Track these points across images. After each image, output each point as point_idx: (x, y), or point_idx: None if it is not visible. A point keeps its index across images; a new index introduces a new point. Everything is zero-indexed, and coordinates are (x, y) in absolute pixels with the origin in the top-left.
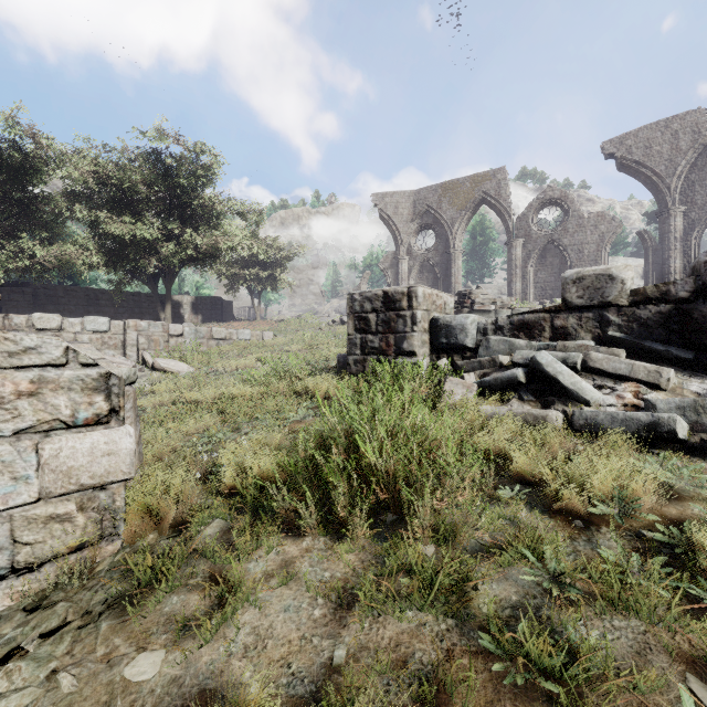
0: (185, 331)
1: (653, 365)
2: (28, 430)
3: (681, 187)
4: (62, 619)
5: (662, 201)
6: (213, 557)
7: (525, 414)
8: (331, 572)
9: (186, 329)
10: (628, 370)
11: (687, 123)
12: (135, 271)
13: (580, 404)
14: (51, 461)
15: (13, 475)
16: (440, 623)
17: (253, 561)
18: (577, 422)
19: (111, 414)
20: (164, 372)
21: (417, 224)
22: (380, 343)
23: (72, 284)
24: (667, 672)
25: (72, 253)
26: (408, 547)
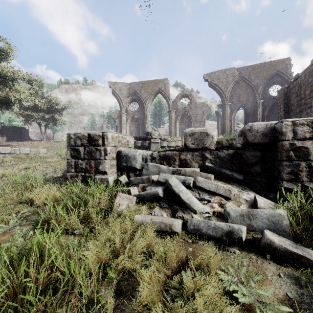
0: None
1: (227, 186)
2: None
3: (229, 96)
4: None
5: (223, 100)
6: None
7: (160, 223)
8: None
9: None
10: (215, 188)
11: (231, 72)
12: None
13: (191, 212)
14: None
15: None
16: None
17: None
18: (189, 227)
19: None
20: None
21: (130, 99)
22: (86, 165)
23: None
24: None
25: None
26: None
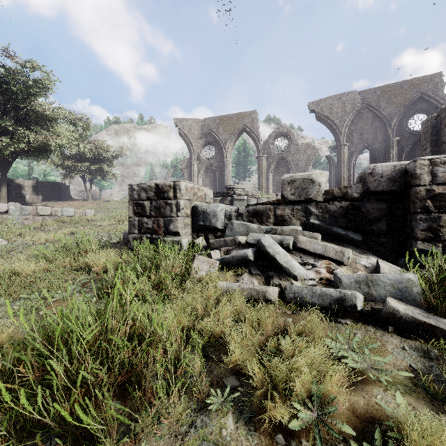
0: (10, 209)
1: (339, 246)
2: None
3: (346, 133)
4: None
5: (338, 140)
6: None
7: (250, 290)
8: None
9: (11, 207)
10: (323, 250)
11: (349, 98)
12: None
13: (291, 279)
14: None
15: None
16: None
17: None
18: (288, 295)
19: None
20: None
21: (203, 141)
22: (153, 224)
23: None
24: None
25: None
26: None
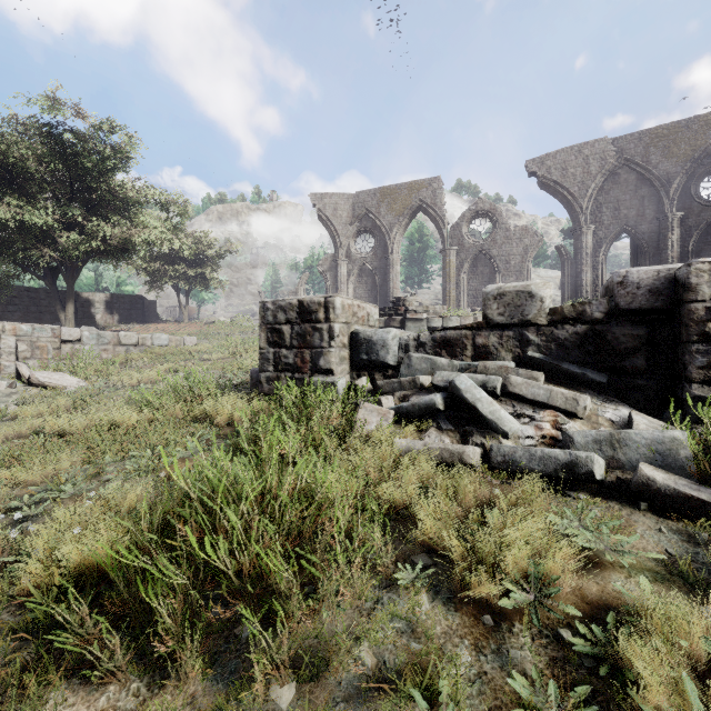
0: (83, 336)
1: (570, 391)
2: None
3: (591, 207)
4: None
5: (576, 219)
6: None
7: (441, 450)
8: None
9: (85, 334)
10: (546, 397)
11: (596, 150)
12: (27, 262)
13: (499, 436)
14: None
15: None
16: None
17: None
18: (495, 458)
19: None
20: (43, 388)
21: (356, 227)
22: (295, 358)
23: None
24: None
25: None
26: None
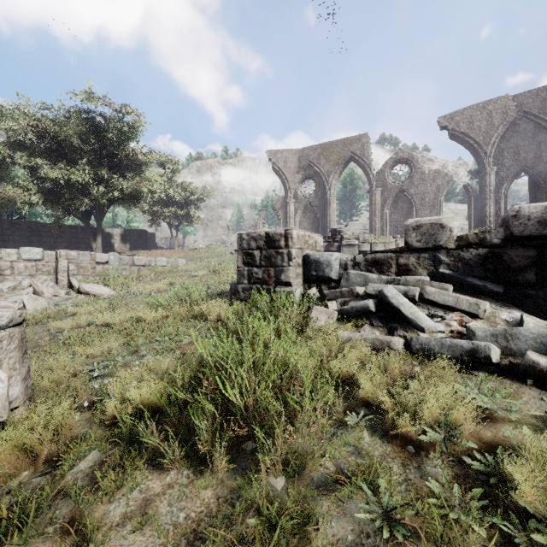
0: (110, 259)
1: (473, 298)
2: None
3: (494, 153)
4: None
5: (481, 163)
6: (76, 499)
7: (373, 339)
8: (187, 512)
9: (111, 258)
10: (454, 302)
11: (498, 105)
12: (71, 208)
13: (417, 331)
14: None
15: None
16: None
17: (116, 501)
18: (414, 346)
19: None
20: (88, 295)
21: (301, 175)
22: (263, 274)
23: (19, 217)
24: None
25: (13, 193)
26: (256, 489)
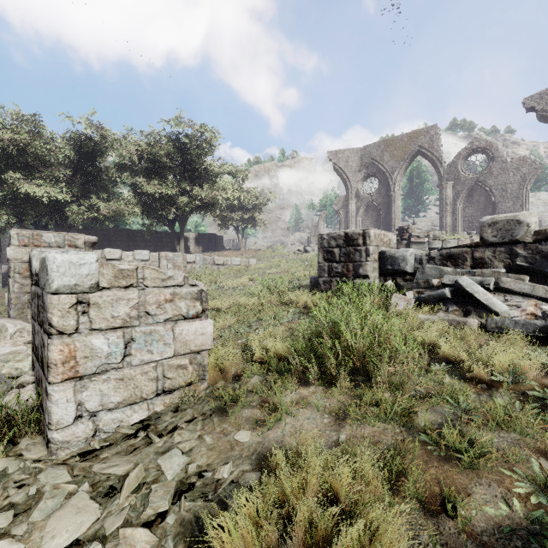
0: (196, 259)
1: None
2: (169, 319)
3: None
4: (192, 416)
5: None
6: (261, 392)
7: (450, 320)
8: (330, 403)
9: (197, 258)
10: (529, 290)
11: None
12: (159, 217)
13: (492, 314)
14: (179, 336)
15: (164, 342)
16: (396, 429)
17: (283, 396)
18: (489, 326)
19: (202, 313)
20: None
21: (363, 173)
22: (342, 269)
23: (114, 226)
24: (528, 456)
25: (122, 207)
26: (375, 390)
